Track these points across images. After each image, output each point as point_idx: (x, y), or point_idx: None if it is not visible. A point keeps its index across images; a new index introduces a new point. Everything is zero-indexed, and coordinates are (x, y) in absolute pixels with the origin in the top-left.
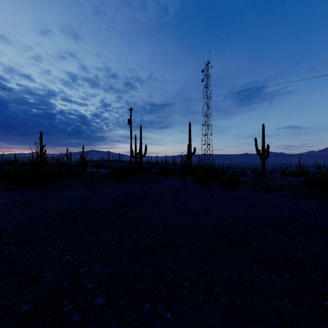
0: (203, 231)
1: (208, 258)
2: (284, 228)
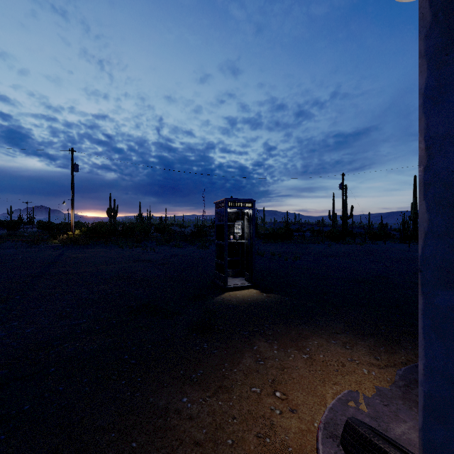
0: None
1: None
2: None
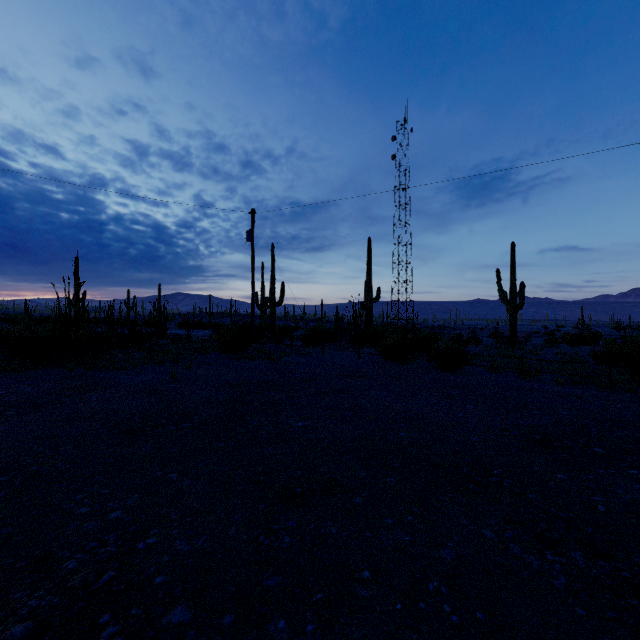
0: (399, 457)
1: (411, 515)
2: (563, 449)
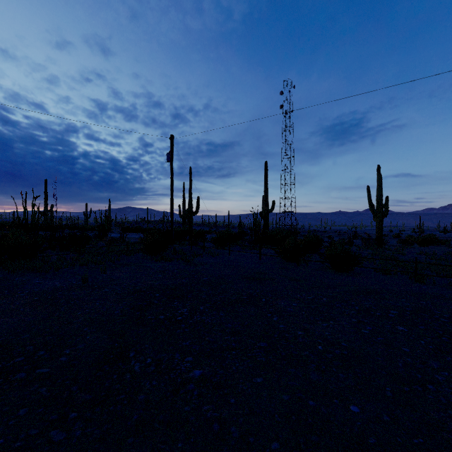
0: None
1: None
2: None
